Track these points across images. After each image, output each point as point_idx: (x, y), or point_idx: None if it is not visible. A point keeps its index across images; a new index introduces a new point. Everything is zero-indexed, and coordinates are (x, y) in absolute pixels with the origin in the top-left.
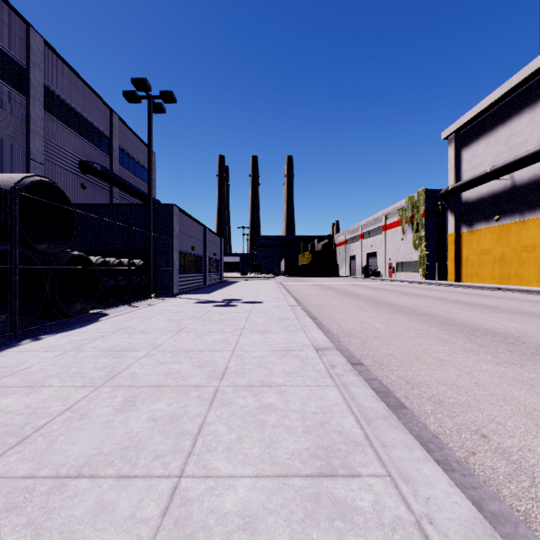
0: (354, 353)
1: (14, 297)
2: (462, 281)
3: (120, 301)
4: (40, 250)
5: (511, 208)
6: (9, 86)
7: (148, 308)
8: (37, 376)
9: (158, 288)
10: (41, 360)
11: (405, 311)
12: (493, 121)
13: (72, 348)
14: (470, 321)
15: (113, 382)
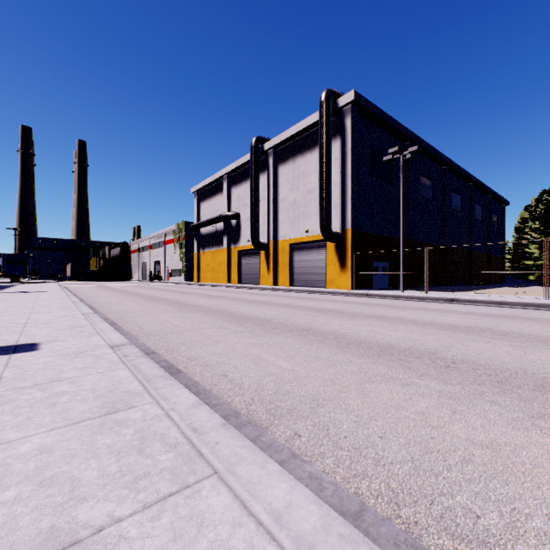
0: (83, 299)
1: None
2: (201, 281)
3: None
4: None
5: (216, 242)
6: None
7: None
8: None
9: None
10: None
11: (126, 292)
12: (211, 193)
13: None
14: (144, 293)
15: (8, 299)
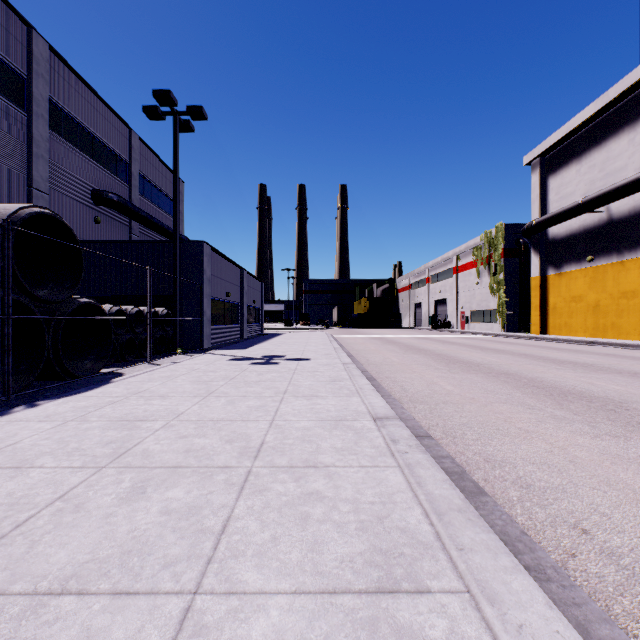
0: (421, 422)
1: (7, 354)
2: (549, 333)
3: (139, 358)
4: (39, 296)
5: (607, 247)
6: (7, 100)
7: (172, 366)
8: (26, 454)
9: (185, 342)
10: (34, 433)
11: (481, 370)
12: (585, 143)
13: (75, 416)
14: (560, 383)
15: (120, 462)
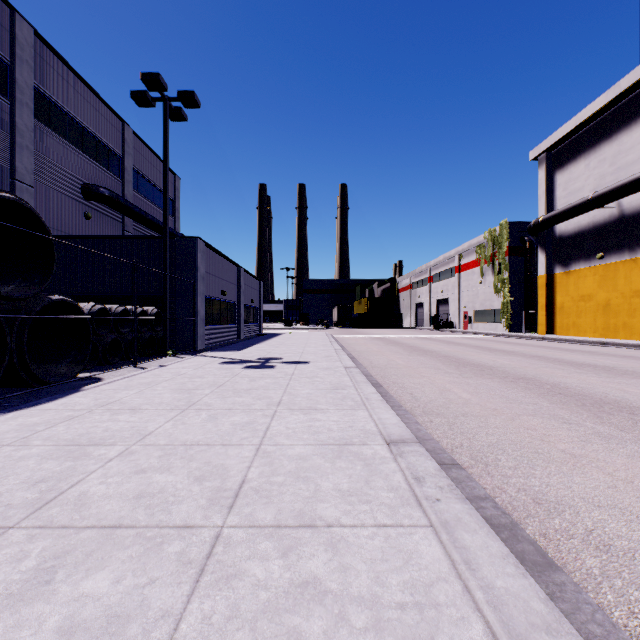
0: (441, 442)
1: None
2: (556, 334)
3: (125, 360)
4: None
5: (619, 244)
6: None
7: (157, 371)
8: None
9: (177, 342)
10: None
11: (496, 374)
12: (595, 136)
13: (15, 439)
14: (588, 390)
15: (39, 516)
